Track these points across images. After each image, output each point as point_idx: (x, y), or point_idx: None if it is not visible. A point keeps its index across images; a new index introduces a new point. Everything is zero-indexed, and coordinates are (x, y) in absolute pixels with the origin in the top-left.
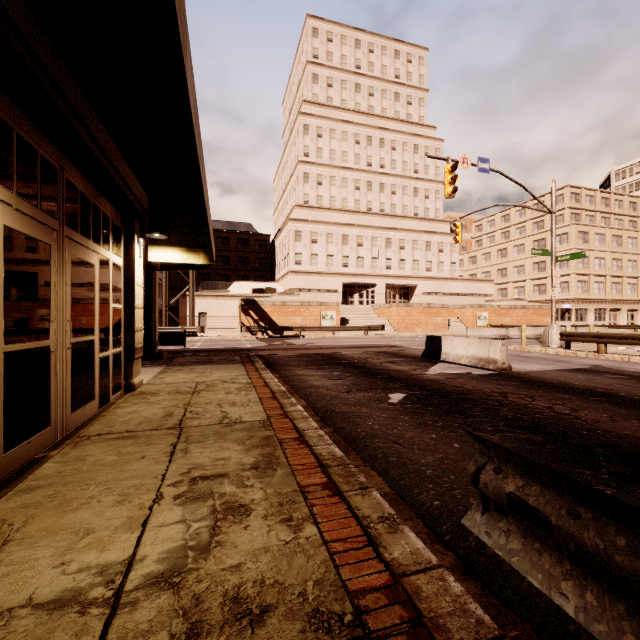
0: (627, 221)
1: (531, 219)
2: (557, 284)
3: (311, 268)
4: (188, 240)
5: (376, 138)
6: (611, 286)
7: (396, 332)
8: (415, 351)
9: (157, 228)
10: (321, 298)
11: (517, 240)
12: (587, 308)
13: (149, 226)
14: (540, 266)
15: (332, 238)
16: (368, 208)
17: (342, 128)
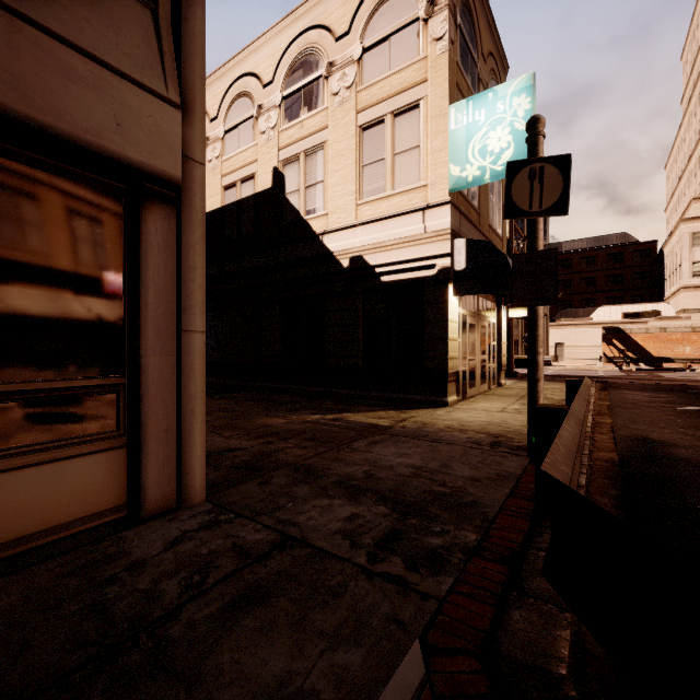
0: None
1: None
2: None
3: None
4: None
5: None
6: None
7: None
8: None
9: None
10: None
11: None
12: None
13: (509, 298)
14: None
15: None
16: None
17: None
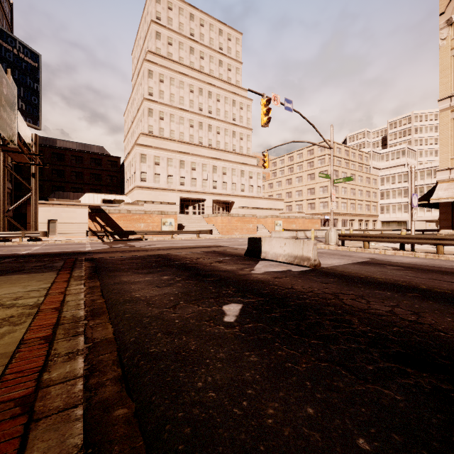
0: (357, 166)
1: (306, 160)
2: (334, 199)
3: (154, 185)
4: None
5: (206, 90)
6: (350, 205)
7: (220, 235)
8: (238, 250)
9: None
10: (163, 209)
11: (298, 173)
12: (338, 219)
13: None
14: (311, 191)
15: (172, 162)
16: (200, 142)
17: (180, 78)
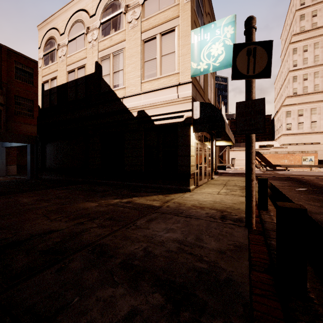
0: None
1: None
2: None
3: (298, 131)
4: (226, 138)
5: None
6: None
7: None
8: None
9: (218, 137)
10: (306, 148)
11: None
12: None
13: (216, 136)
14: None
15: (315, 111)
16: None
17: None
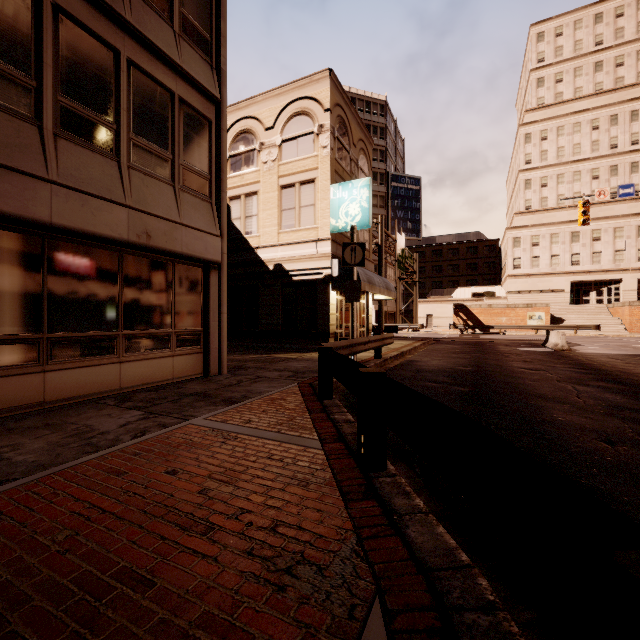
0: None
1: None
2: None
3: (531, 270)
4: None
5: (624, 113)
6: None
7: (627, 333)
8: None
9: None
10: (543, 298)
11: None
12: None
13: None
14: None
15: (557, 238)
16: (611, 196)
17: (573, 120)
